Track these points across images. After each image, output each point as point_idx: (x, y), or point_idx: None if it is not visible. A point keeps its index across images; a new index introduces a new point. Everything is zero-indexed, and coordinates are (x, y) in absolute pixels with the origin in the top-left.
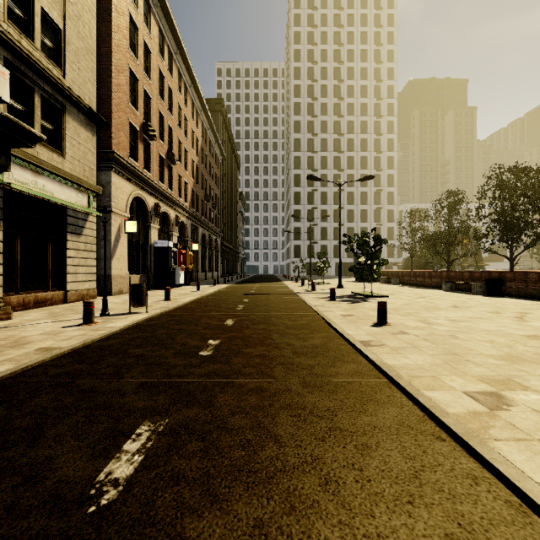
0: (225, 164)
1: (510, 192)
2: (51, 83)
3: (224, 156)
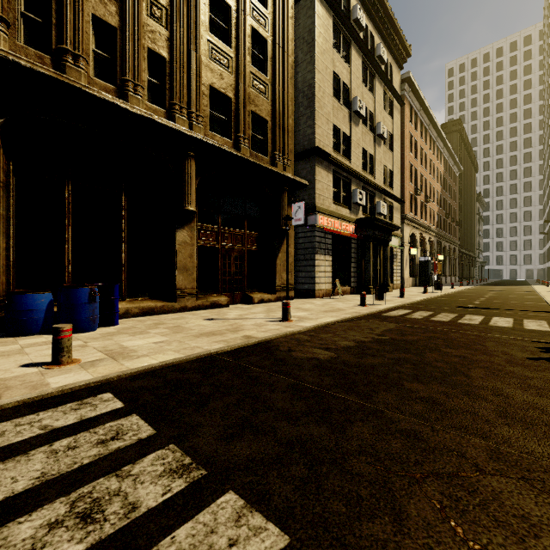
0: (461, 175)
1: None
2: (391, 198)
3: (462, 171)
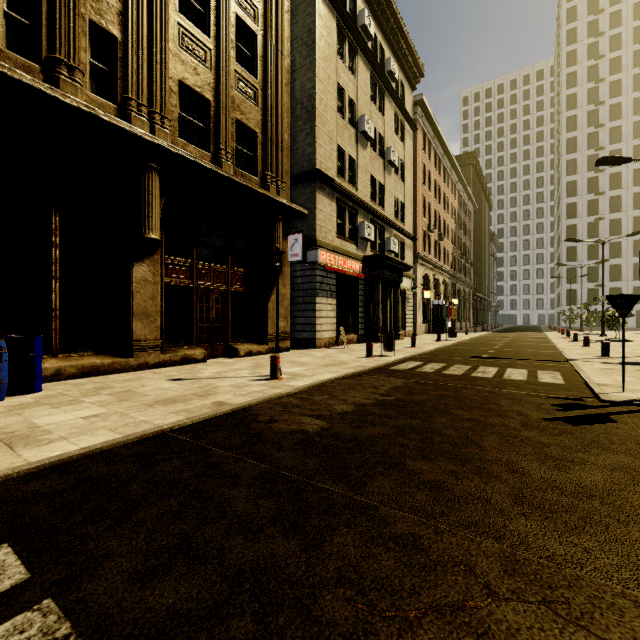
0: (476, 213)
1: None
2: (403, 234)
3: (476, 208)
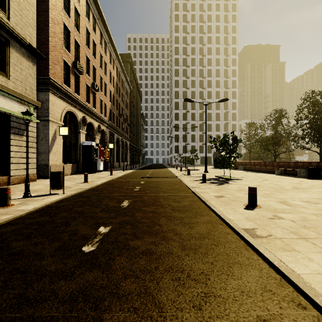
0: (132, 95)
1: (320, 109)
2: None
3: (131, 90)
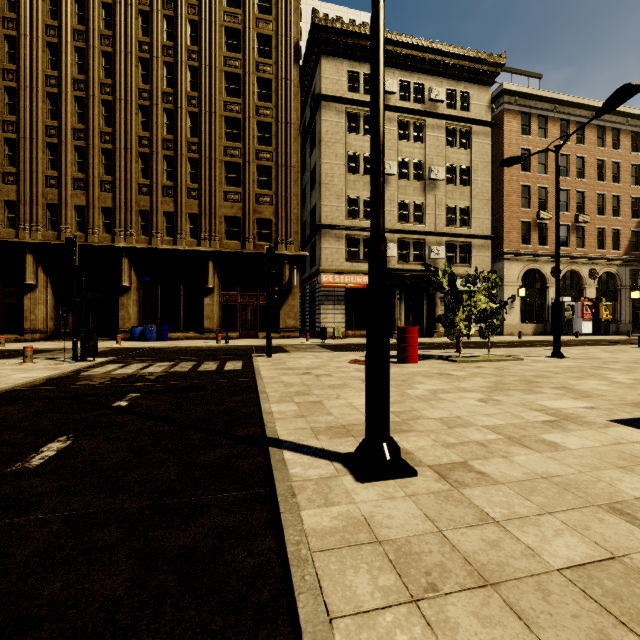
0: None
1: None
2: (463, 237)
3: None
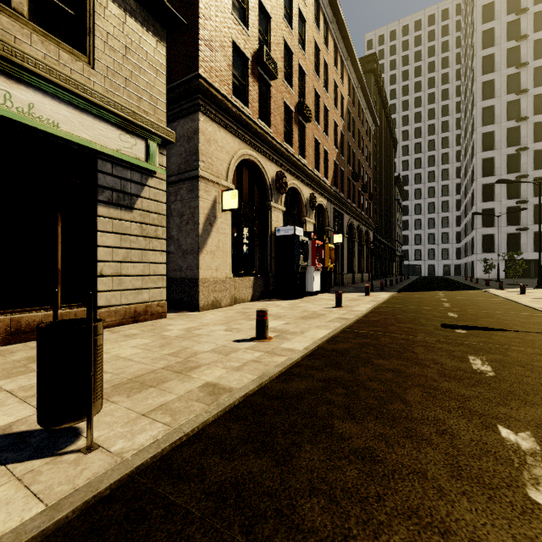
0: (378, 139)
1: None
2: None
3: (378, 125)
